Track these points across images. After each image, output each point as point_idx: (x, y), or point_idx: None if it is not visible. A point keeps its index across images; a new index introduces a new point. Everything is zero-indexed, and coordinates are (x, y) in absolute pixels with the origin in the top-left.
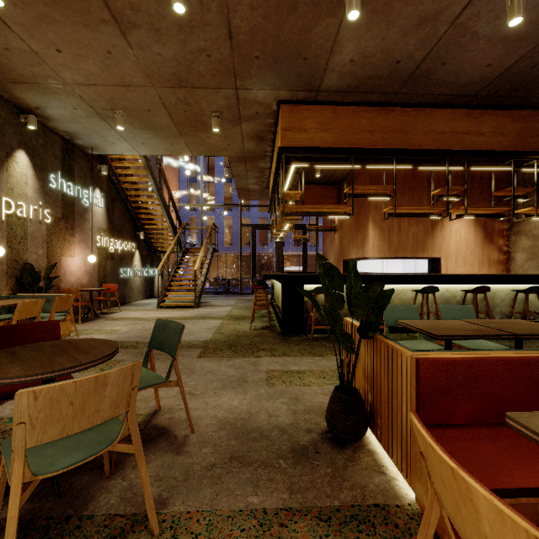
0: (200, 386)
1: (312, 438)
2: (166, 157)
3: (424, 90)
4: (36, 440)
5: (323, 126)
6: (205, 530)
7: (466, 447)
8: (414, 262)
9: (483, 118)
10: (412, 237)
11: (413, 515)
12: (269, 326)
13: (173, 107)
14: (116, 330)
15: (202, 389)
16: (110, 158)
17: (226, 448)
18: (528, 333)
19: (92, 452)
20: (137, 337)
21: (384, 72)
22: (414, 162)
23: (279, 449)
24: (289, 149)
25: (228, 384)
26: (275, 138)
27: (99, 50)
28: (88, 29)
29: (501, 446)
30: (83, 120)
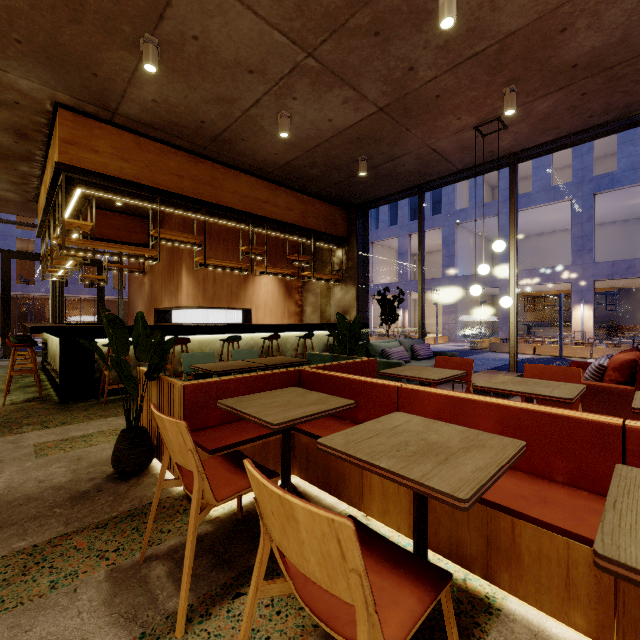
0: None
1: (96, 483)
2: None
3: (230, 154)
4: None
5: (123, 154)
6: None
7: (210, 435)
8: (235, 312)
9: (279, 193)
10: (227, 288)
11: (179, 497)
12: (38, 397)
13: None
14: None
15: None
16: None
17: None
18: (276, 364)
19: None
20: None
21: (190, 124)
22: (225, 217)
23: (53, 502)
24: (72, 168)
25: None
26: (50, 143)
27: None
28: None
29: (232, 430)
30: None
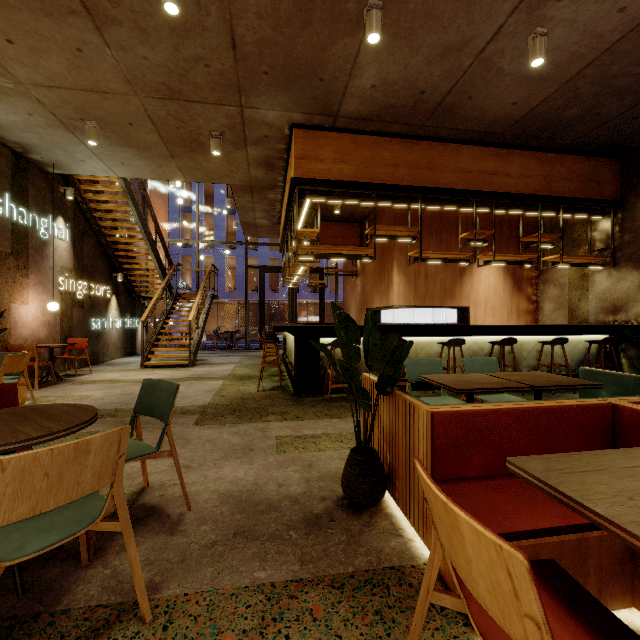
0: (198, 458)
1: (327, 506)
2: (152, 181)
3: (450, 124)
4: (2, 519)
5: (342, 157)
6: (206, 610)
7: (477, 498)
8: (443, 312)
9: (511, 158)
10: (439, 284)
11: None
12: (280, 386)
13: (163, 122)
14: (87, 396)
15: (200, 461)
16: (78, 179)
17: (230, 523)
18: (544, 385)
19: (69, 533)
20: (116, 403)
21: (408, 101)
22: (441, 202)
23: (289, 520)
24: (303, 181)
25: (231, 454)
26: (288, 166)
27: (66, 46)
28: (52, 18)
29: (509, 495)
30: (42, 130)
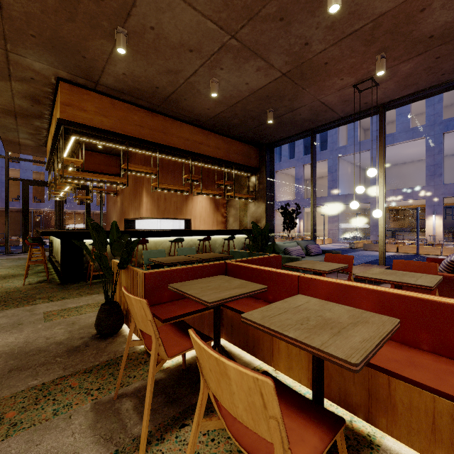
0: None
1: (84, 340)
2: None
3: (176, 110)
4: None
5: (103, 112)
6: None
7: (163, 309)
8: (179, 221)
9: (210, 137)
10: (173, 204)
11: (141, 352)
12: (46, 279)
13: None
14: None
15: None
16: None
17: (4, 367)
18: (208, 258)
19: None
20: None
21: (149, 90)
22: (172, 155)
23: (56, 353)
24: (69, 122)
25: (0, 330)
26: (54, 105)
27: None
28: None
29: (178, 305)
30: None
